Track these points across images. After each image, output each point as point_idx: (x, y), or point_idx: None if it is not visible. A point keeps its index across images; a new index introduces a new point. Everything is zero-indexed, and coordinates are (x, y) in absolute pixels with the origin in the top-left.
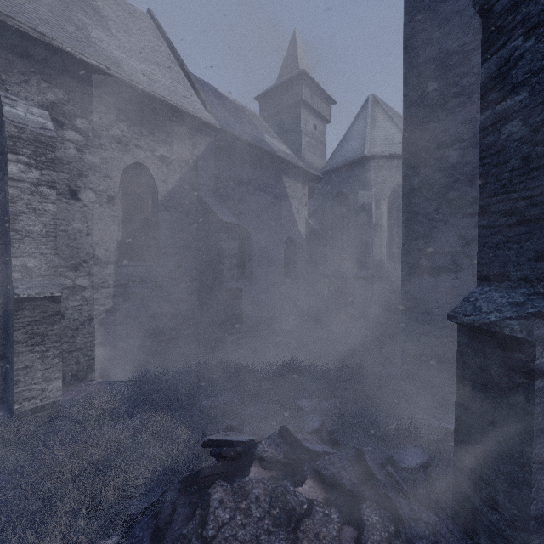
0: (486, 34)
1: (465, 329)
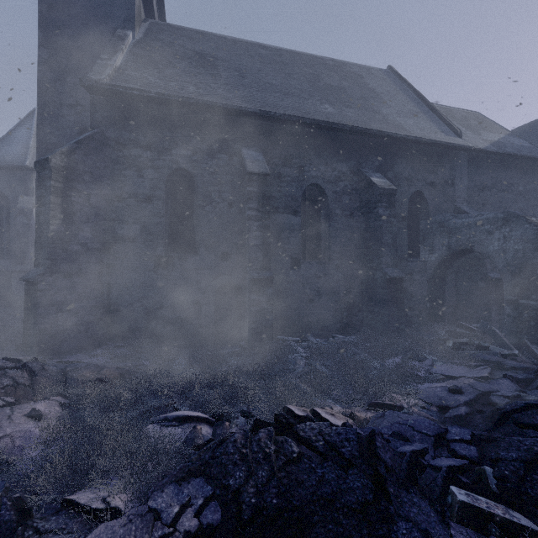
0: (39, 180)
1: (27, 283)
